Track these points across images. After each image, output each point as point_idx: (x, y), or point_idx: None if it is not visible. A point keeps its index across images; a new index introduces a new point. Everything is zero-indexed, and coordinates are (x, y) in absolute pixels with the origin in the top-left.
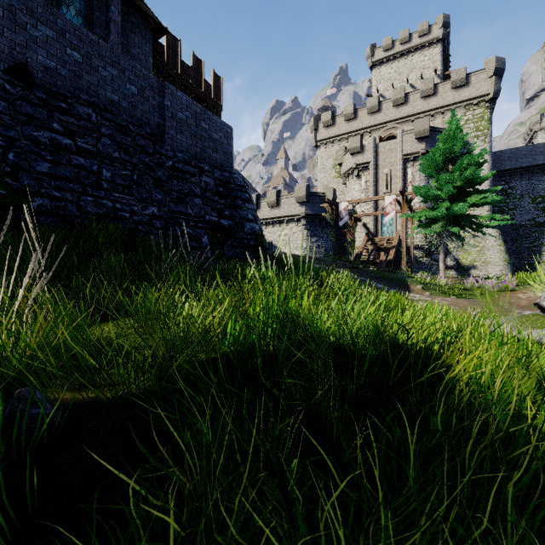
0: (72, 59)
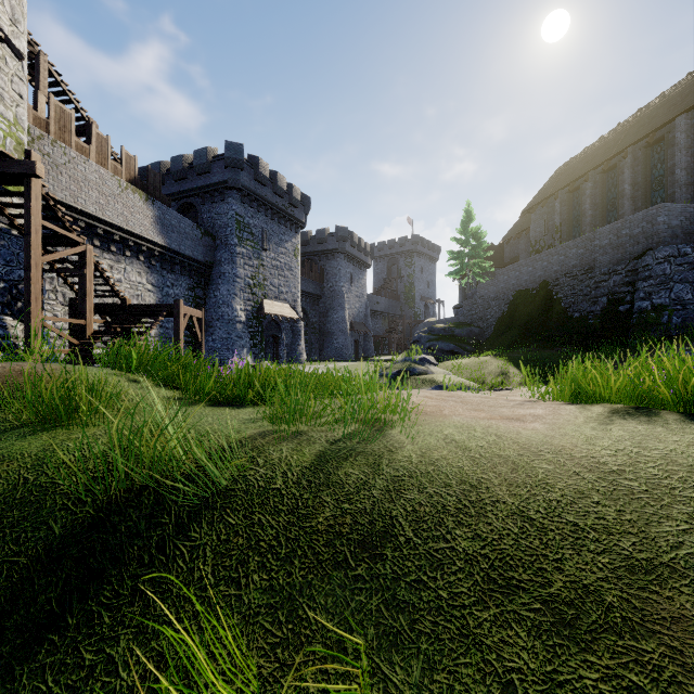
0: (561, 260)
